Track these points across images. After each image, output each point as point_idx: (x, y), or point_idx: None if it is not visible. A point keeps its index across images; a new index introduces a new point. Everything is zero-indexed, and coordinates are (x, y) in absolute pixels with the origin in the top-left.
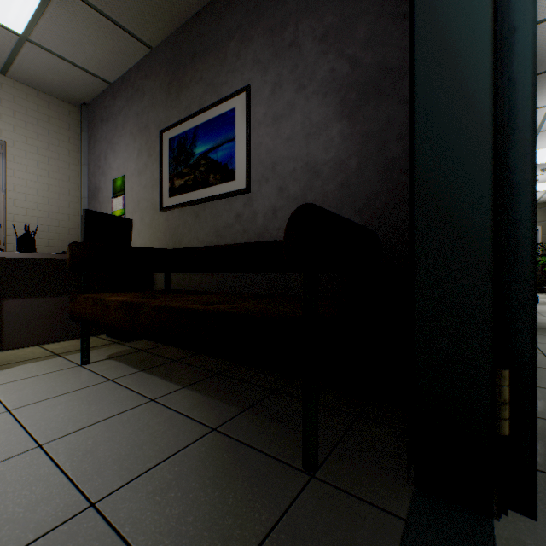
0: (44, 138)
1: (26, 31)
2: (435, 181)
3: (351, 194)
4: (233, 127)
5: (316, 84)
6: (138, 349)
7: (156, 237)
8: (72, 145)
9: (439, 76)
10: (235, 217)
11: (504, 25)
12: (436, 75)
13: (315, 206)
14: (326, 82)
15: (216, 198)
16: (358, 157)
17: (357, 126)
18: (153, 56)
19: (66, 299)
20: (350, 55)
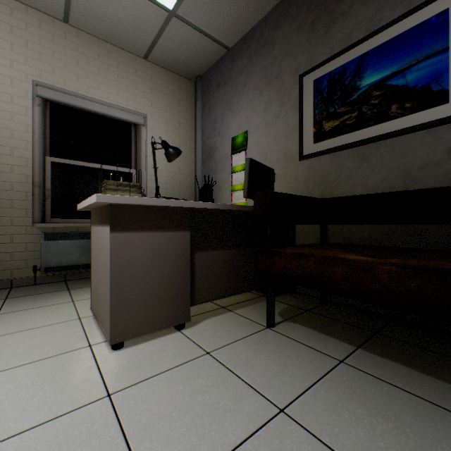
0: (170, 110)
1: (175, 6)
2: None
3: None
4: (442, 35)
5: None
6: (299, 308)
7: (292, 188)
8: (188, 114)
9: None
10: (447, 152)
11: None
12: None
13: None
14: None
15: (406, 131)
16: None
17: None
18: (288, 1)
19: (235, 251)
20: None
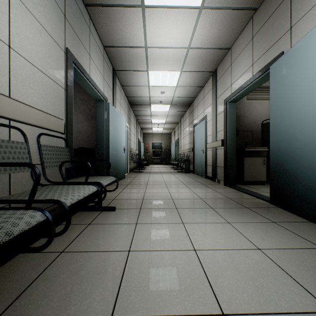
0: None
1: None
2: (99, 145)
3: (89, 139)
4: None
5: (80, 110)
6: None
7: None
8: None
9: (99, 132)
10: None
11: (106, 128)
12: (99, 132)
13: (82, 147)
14: (83, 111)
15: None
16: (91, 131)
17: (91, 124)
18: None
19: None
20: (89, 107)
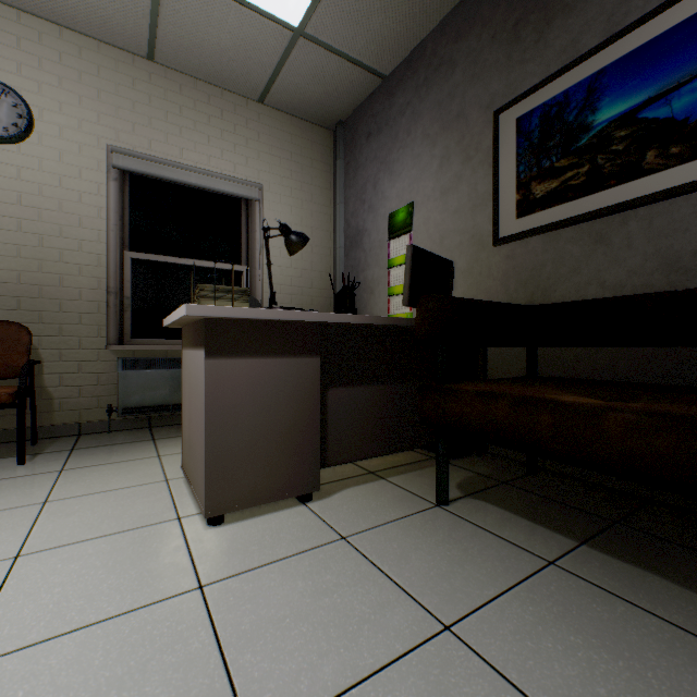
0: (297, 176)
1: (303, 21)
2: None
3: None
4: None
5: None
6: (491, 478)
7: (482, 289)
8: (324, 181)
9: None
10: None
11: None
12: None
13: None
14: None
15: (671, 194)
16: None
17: None
18: None
19: (390, 388)
20: None
